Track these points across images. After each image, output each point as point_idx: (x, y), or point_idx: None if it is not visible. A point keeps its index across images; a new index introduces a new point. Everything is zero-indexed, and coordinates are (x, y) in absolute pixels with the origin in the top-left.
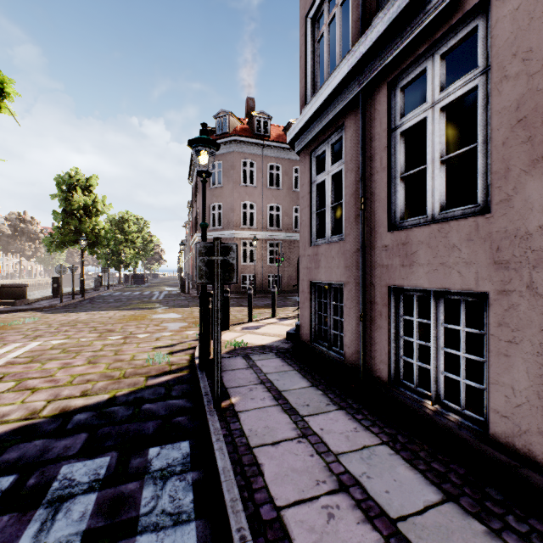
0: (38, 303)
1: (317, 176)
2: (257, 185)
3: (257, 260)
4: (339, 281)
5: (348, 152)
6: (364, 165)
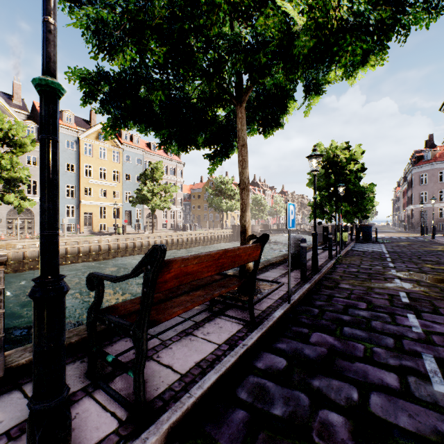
0: None
1: None
2: None
3: None
4: None
5: None
6: None
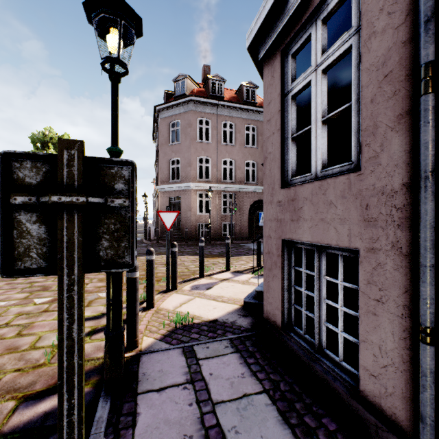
0: None
1: (294, 81)
2: (212, 141)
3: (212, 209)
4: (347, 245)
5: None
6: None
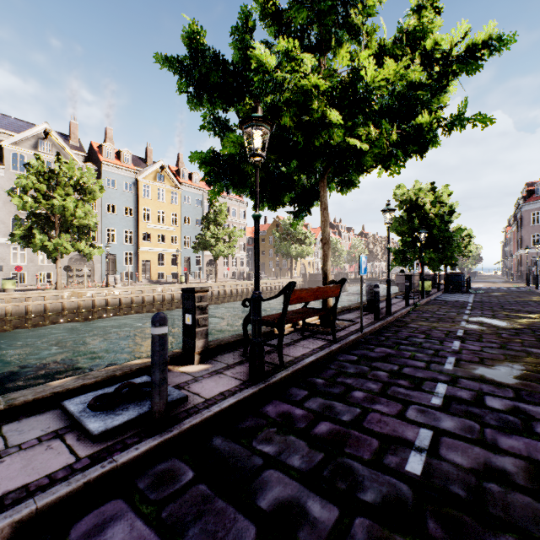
0: None
1: None
2: None
3: None
4: None
5: None
6: None
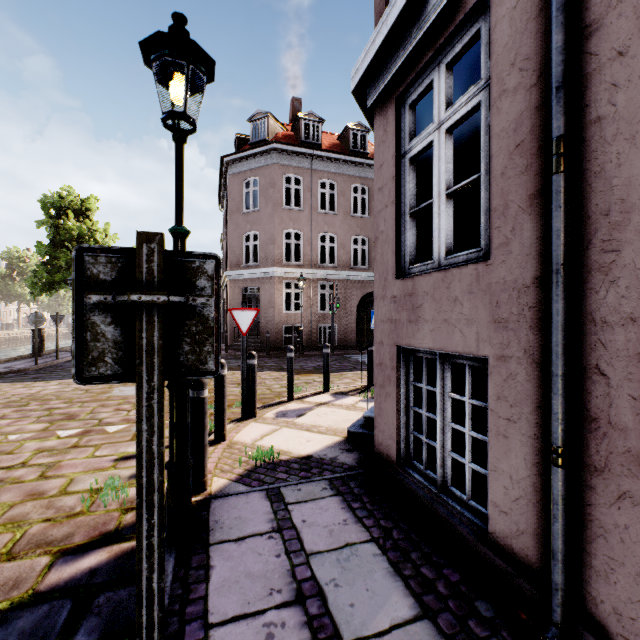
0: (5, 365)
1: (412, 140)
2: (304, 208)
3: (304, 306)
4: (475, 352)
5: (502, 50)
6: (566, 52)
